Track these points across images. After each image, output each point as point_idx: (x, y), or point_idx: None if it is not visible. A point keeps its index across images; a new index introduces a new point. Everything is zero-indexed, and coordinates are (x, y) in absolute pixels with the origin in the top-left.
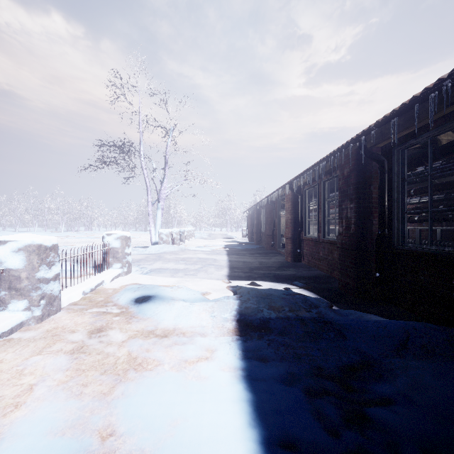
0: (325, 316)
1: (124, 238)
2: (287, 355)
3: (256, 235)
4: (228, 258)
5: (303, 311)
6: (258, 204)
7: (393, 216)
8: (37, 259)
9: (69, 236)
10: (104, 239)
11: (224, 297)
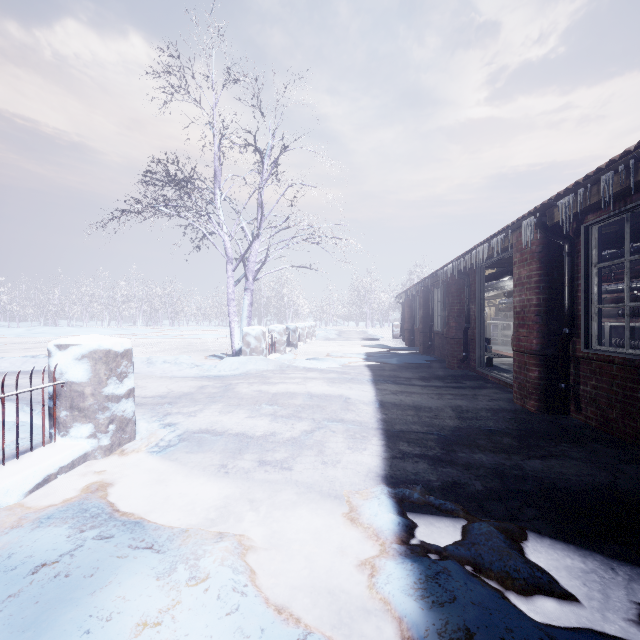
0: None
1: (101, 357)
2: None
3: (422, 336)
4: (377, 395)
5: None
6: (429, 279)
7: None
8: None
9: (139, 334)
10: (50, 358)
11: None
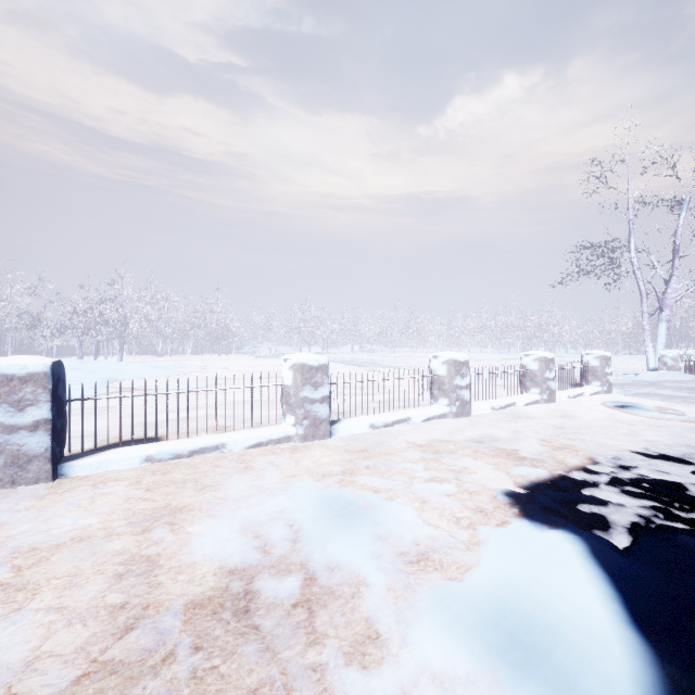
0: None
1: (603, 358)
2: None
3: None
4: None
5: None
6: None
7: None
8: (544, 366)
9: None
10: (583, 358)
11: None
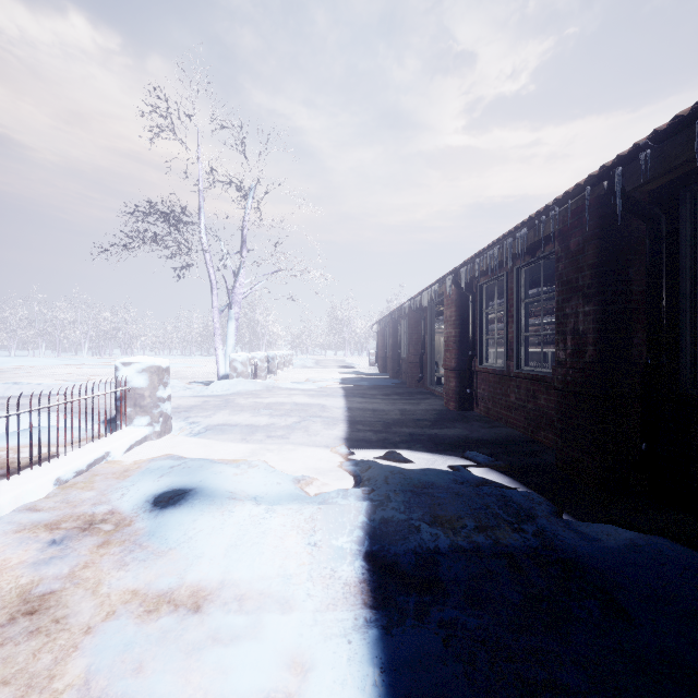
0: (557, 543)
1: (155, 371)
2: (501, 691)
3: (392, 362)
4: (347, 403)
5: (505, 529)
6: (396, 312)
7: (682, 327)
8: None
9: (93, 364)
10: (118, 372)
11: (337, 494)
